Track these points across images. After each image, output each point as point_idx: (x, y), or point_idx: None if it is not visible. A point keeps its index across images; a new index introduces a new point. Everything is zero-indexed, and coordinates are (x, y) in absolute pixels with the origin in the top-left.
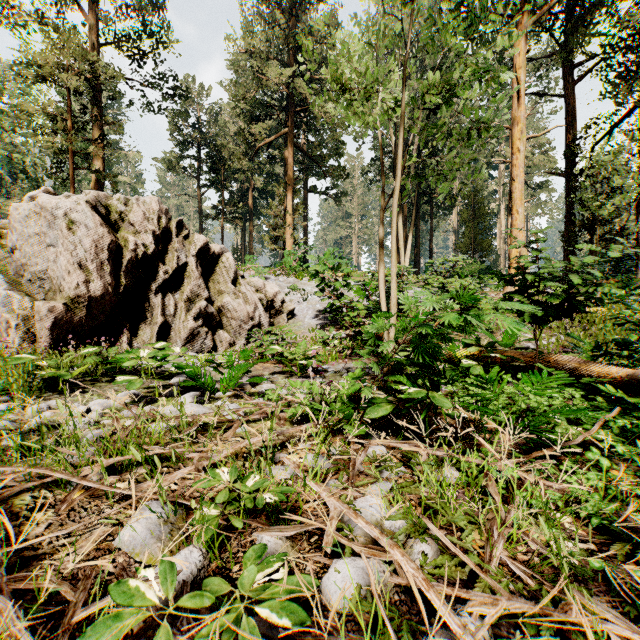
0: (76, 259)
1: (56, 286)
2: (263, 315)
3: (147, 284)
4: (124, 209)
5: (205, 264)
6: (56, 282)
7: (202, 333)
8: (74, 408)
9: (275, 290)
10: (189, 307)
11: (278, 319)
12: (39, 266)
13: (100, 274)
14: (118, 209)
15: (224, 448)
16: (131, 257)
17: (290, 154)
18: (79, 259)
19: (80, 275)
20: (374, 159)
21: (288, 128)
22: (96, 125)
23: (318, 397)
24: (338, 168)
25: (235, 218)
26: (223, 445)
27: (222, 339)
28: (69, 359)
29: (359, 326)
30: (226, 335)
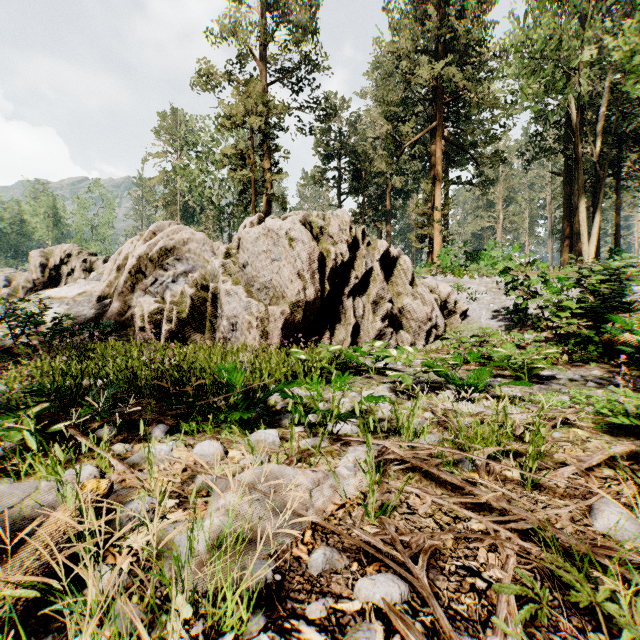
0: (295, 270)
1: (279, 293)
2: (439, 316)
3: (340, 289)
4: (323, 224)
5: (385, 268)
6: (279, 290)
7: (387, 333)
8: (435, 399)
9: (448, 290)
10: (374, 309)
11: (450, 320)
12: (265, 277)
13: (312, 282)
14: (319, 224)
15: (573, 452)
16: (332, 265)
17: (439, 148)
18: (298, 270)
19: (300, 283)
20: (533, 135)
21: (436, 121)
22: (266, 155)
23: (630, 408)
24: (495, 153)
25: (374, 221)
26: (569, 448)
27: (403, 339)
28: (324, 354)
29: (557, 328)
30: (407, 336)
